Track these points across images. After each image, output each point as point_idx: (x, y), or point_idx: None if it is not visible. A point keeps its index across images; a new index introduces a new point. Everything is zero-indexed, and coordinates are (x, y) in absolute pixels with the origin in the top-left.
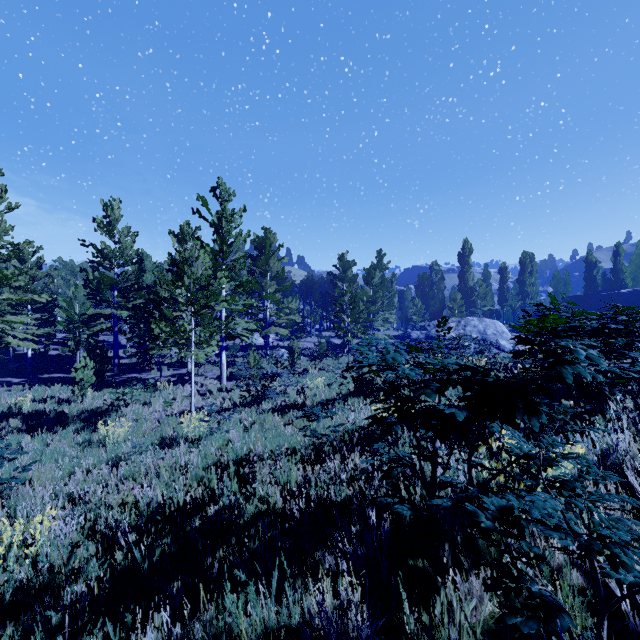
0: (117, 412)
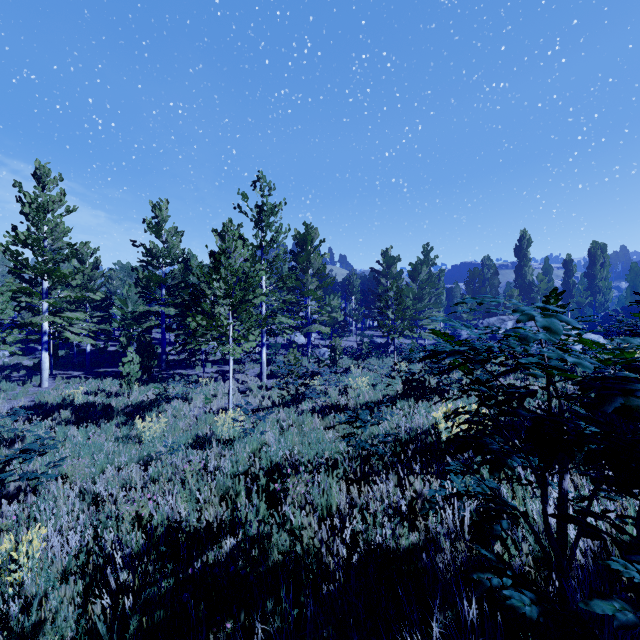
0: (158, 407)
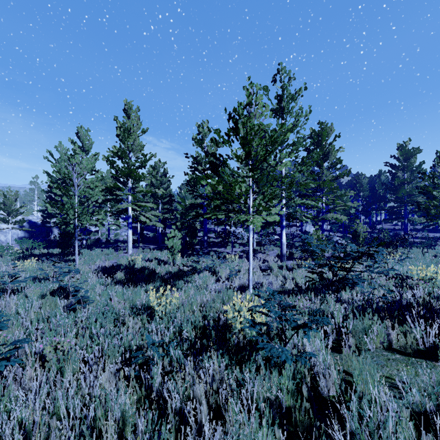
0: (186, 277)
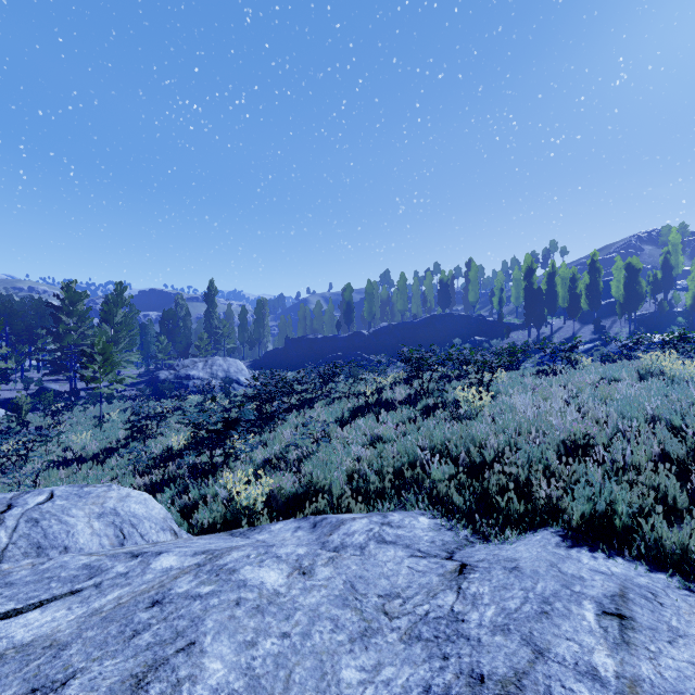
0: None
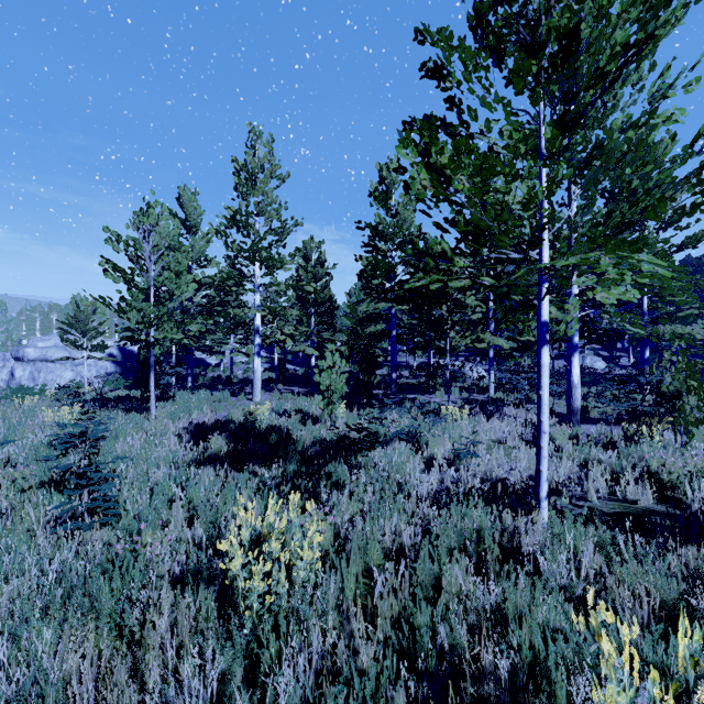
0: (355, 456)
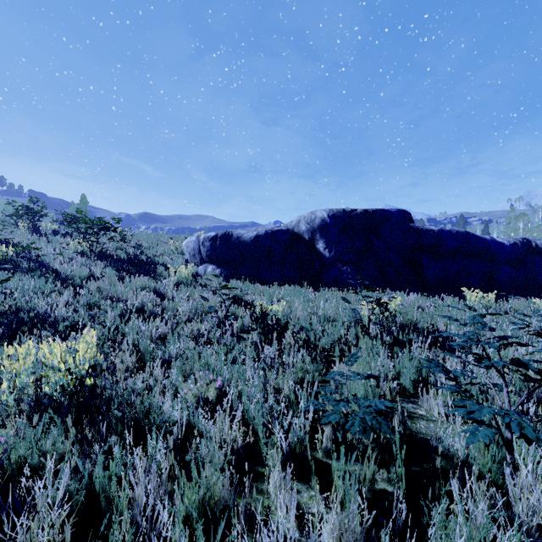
0: None
